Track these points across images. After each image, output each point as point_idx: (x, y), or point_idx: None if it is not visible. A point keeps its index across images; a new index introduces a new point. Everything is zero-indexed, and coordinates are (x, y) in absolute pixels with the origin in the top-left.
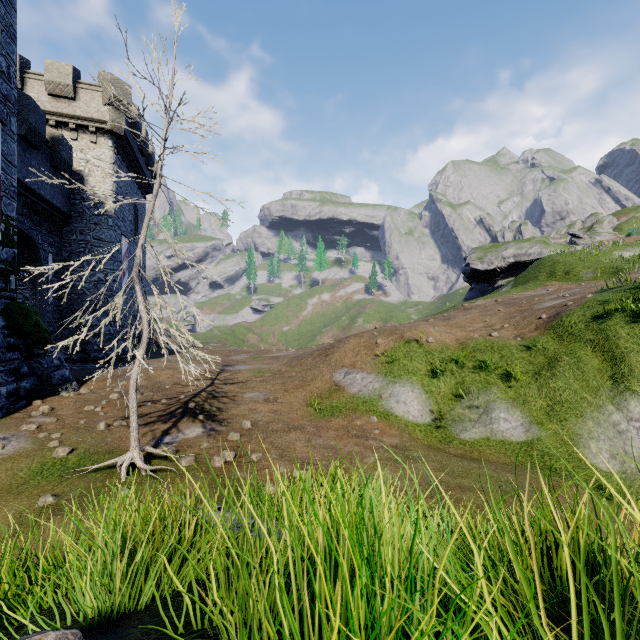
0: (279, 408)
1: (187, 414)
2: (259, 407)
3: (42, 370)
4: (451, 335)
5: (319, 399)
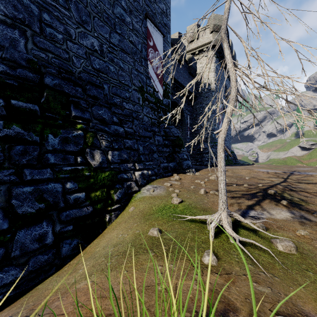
0: None
1: (267, 197)
2: None
3: (178, 159)
4: None
5: None
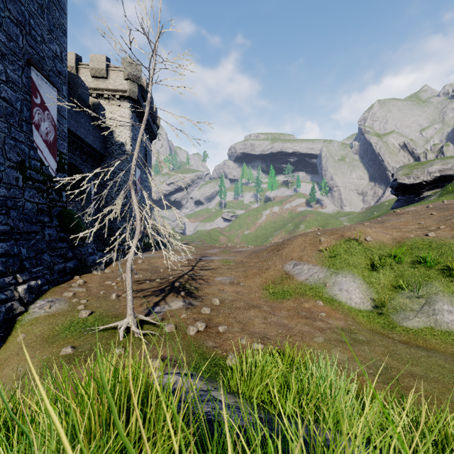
0: (241, 290)
1: (173, 291)
2: (226, 288)
3: (81, 255)
4: (387, 235)
5: (273, 284)
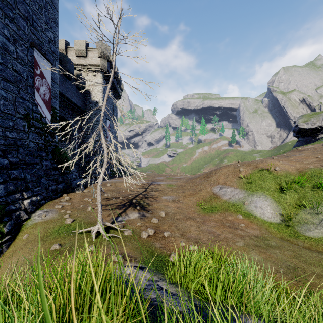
0: (180, 206)
1: (131, 206)
2: (169, 204)
3: (68, 180)
4: (292, 166)
5: (204, 202)
